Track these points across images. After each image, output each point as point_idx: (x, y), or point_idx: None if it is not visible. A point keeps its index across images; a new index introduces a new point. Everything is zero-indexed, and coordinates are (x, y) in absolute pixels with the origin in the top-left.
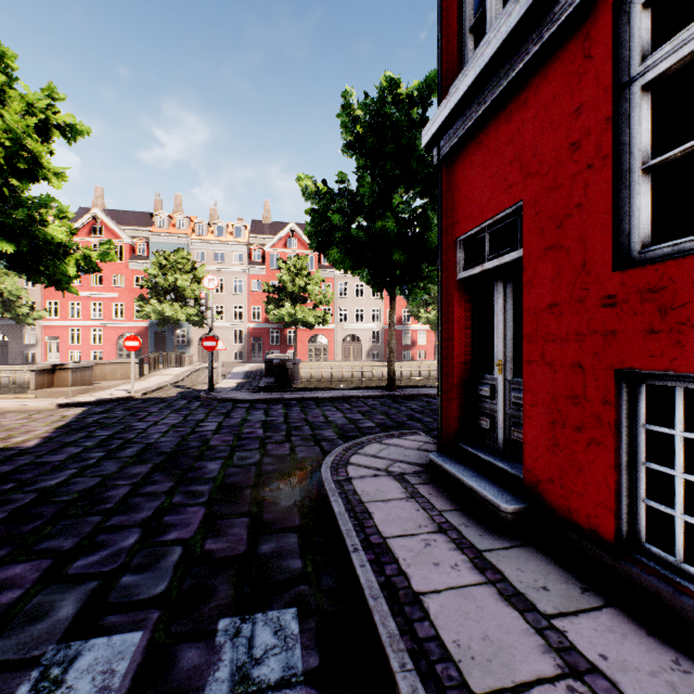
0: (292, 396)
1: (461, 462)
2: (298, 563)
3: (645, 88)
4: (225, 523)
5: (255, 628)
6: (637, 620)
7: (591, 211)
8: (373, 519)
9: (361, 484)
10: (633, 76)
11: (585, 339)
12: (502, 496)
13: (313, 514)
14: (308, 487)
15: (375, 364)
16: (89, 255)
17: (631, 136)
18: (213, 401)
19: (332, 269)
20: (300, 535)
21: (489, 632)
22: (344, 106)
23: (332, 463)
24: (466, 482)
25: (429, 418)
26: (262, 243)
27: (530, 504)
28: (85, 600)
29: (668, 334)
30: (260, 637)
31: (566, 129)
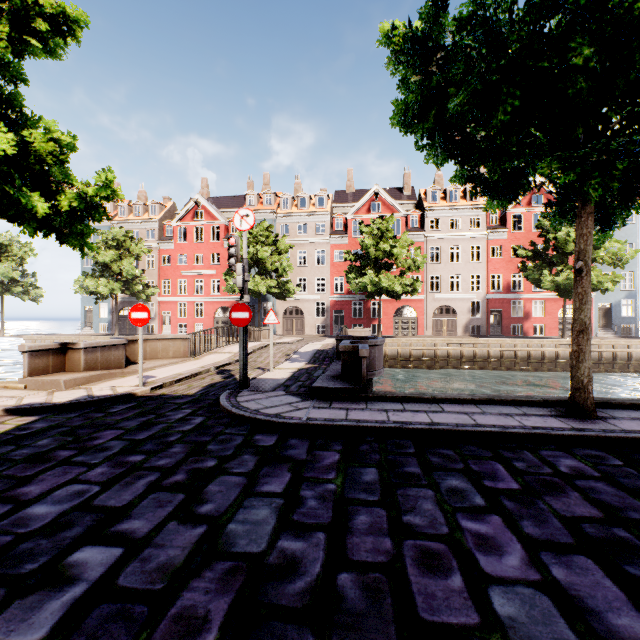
0: (365, 417)
1: None
2: None
3: None
4: None
5: None
6: None
7: None
8: None
9: None
10: None
11: None
12: None
13: None
14: None
15: (478, 342)
16: (83, 191)
17: None
18: (225, 417)
19: (421, 232)
20: None
21: None
22: None
23: None
24: None
25: None
26: (345, 212)
27: None
28: None
29: None
30: None
31: None
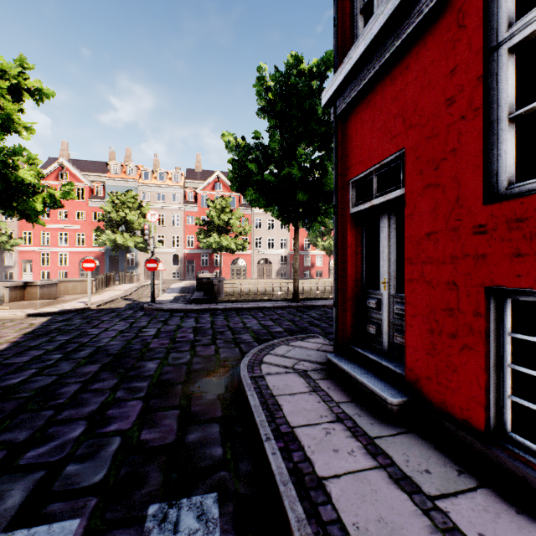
0: (217, 307)
1: (353, 361)
2: (219, 450)
3: (511, 50)
4: (158, 415)
5: (180, 513)
6: (506, 500)
7: (464, 155)
8: (282, 411)
9: (272, 380)
10: (501, 41)
11: (458, 262)
12: (388, 390)
13: (233, 406)
14: (229, 382)
15: (283, 281)
16: (53, 194)
17: (499, 91)
18: (154, 311)
19: (249, 207)
20: (222, 425)
21: (383, 514)
22: (258, 78)
23: (249, 362)
24: (358, 378)
25: (326, 324)
26: (195, 187)
27: (412, 397)
28: (31, 489)
29: (533, 257)
30: (185, 521)
31: (442, 87)
